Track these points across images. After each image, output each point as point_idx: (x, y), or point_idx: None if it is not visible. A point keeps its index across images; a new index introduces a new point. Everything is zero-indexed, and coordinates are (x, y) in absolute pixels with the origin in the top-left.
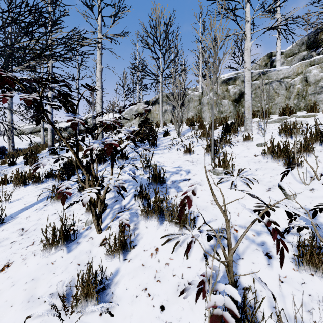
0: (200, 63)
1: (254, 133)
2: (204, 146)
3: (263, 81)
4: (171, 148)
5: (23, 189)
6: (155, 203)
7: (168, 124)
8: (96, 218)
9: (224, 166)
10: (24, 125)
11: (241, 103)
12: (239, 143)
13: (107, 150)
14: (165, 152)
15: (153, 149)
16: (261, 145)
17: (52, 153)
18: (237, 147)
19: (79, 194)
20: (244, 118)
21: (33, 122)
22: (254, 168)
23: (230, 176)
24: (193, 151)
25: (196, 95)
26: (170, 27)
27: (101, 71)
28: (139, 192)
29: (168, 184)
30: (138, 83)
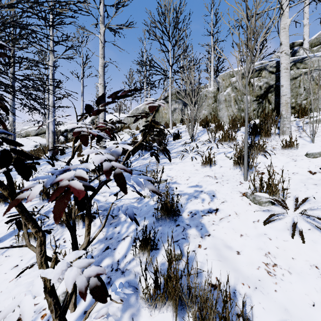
0: (212, 58)
1: (294, 137)
2: (227, 154)
3: (299, 70)
4: (184, 155)
5: (2, 209)
6: (169, 280)
7: (178, 125)
8: (56, 316)
9: (269, 191)
10: (31, 127)
11: (269, 98)
12: (277, 151)
13: (54, 206)
14: (177, 161)
15: (162, 157)
16: (314, 156)
17: (51, 158)
18: (276, 157)
19: (60, 227)
20: (280, 118)
21: (38, 123)
22: (318, 195)
23: (285, 211)
24: (214, 161)
25: (210, 91)
26: (180, 14)
27: (103, 67)
28: (140, 240)
29: (185, 218)
30: (145, 81)
